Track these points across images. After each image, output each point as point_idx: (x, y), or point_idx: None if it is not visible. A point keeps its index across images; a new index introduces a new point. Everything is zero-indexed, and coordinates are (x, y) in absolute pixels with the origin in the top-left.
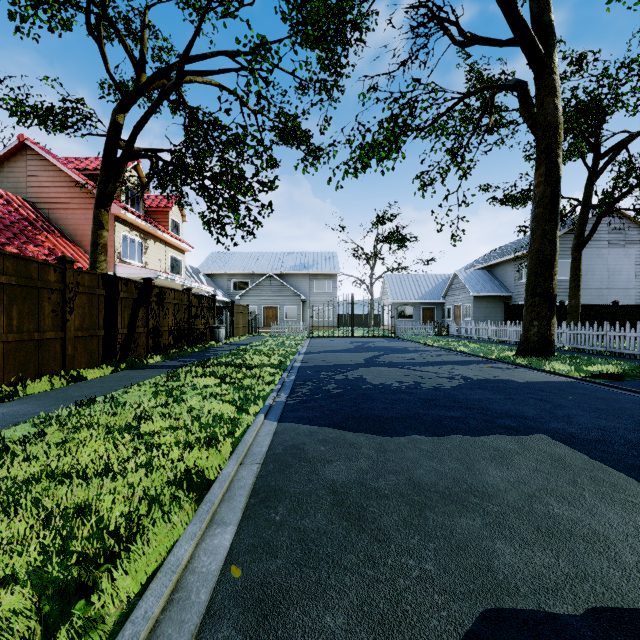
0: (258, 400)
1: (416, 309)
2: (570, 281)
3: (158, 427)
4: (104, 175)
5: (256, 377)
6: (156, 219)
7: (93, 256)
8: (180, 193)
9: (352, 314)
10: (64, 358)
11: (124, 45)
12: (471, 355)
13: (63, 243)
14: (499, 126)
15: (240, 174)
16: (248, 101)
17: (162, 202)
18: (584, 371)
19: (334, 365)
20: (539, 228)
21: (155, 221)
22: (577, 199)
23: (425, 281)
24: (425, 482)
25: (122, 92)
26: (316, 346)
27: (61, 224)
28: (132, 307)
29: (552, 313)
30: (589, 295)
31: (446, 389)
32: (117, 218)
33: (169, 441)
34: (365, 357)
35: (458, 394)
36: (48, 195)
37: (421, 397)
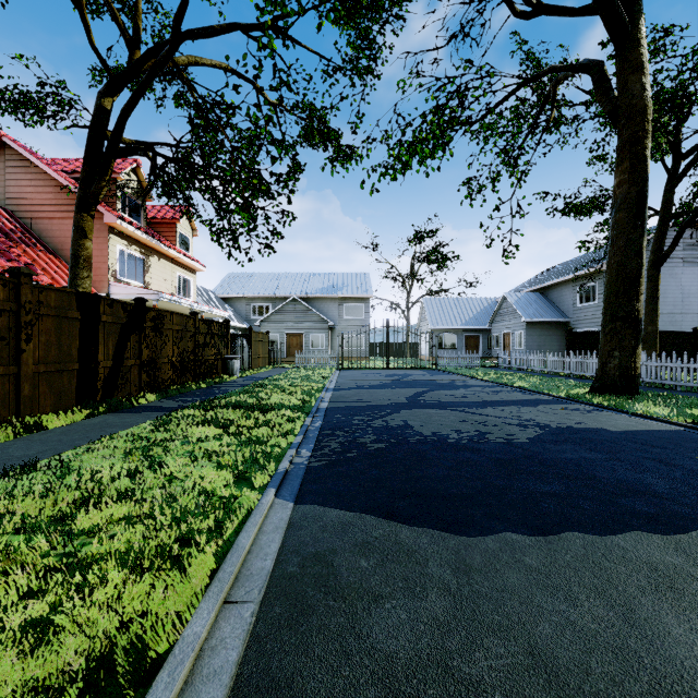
0: (270, 461)
1: (459, 337)
2: (646, 304)
3: (107, 518)
4: (87, 172)
5: (270, 425)
6: (161, 233)
7: (73, 271)
8: (184, 198)
9: (387, 343)
10: (18, 400)
11: (114, 15)
12: (533, 392)
13: (46, 258)
14: (560, 123)
15: (252, 165)
16: (261, 70)
17: (168, 213)
18: (690, 415)
19: (370, 406)
20: (621, 237)
21: (160, 235)
22: (652, 208)
23: (469, 305)
24: (564, 662)
25: (110, 71)
26: (347, 380)
27: (45, 236)
28: (119, 334)
29: (637, 341)
30: (660, 321)
31: (523, 443)
32: (112, 229)
33: (115, 549)
34: (406, 395)
35: (542, 451)
36: (30, 202)
37: (493, 457)
